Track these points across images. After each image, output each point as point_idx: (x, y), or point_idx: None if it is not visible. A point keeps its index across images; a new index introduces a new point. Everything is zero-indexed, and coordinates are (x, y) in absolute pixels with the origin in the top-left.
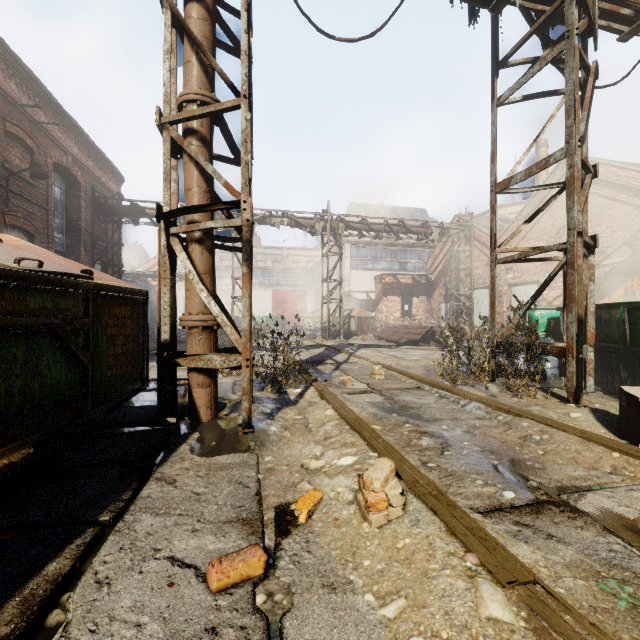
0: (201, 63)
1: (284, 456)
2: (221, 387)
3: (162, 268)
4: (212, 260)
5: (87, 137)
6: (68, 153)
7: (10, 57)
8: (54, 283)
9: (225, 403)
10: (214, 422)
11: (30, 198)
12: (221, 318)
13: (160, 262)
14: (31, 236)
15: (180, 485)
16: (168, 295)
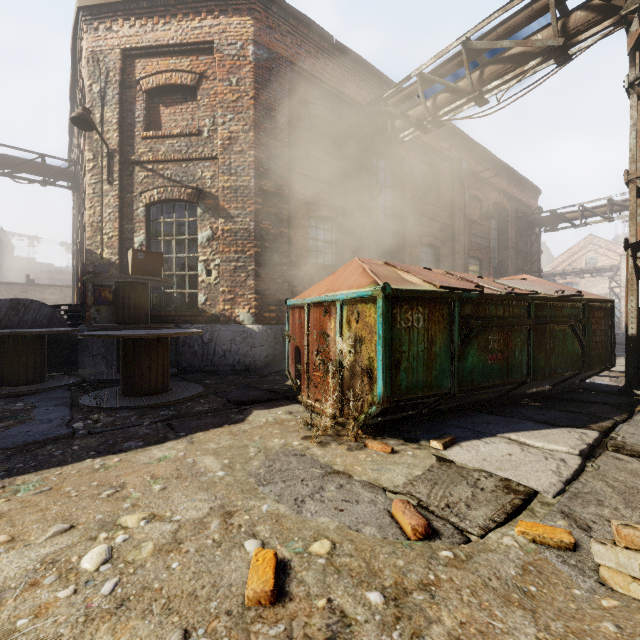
0: None
1: None
2: None
3: (629, 283)
4: None
5: (513, 171)
6: (500, 191)
7: (472, 145)
8: (572, 301)
9: None
10: None
11: (480, 235)
12: None
13: (627, 279)
14: (480, 261)
15: None
16: (634, 302)
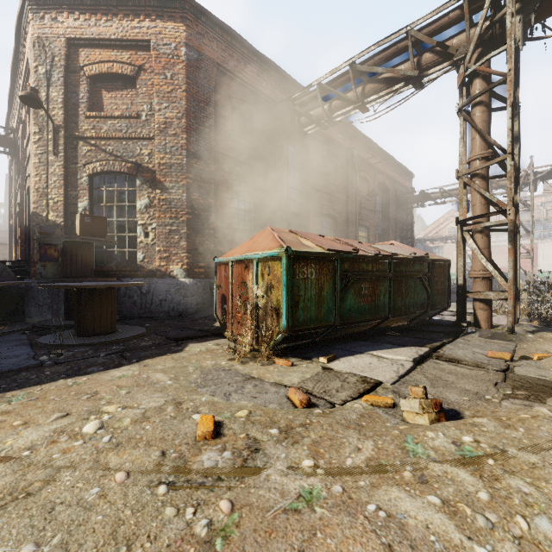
0: (481, 136)
1: (535, 347)
2: (495, 319)
3: (458, 248)
4: (488, 241)
5: (393, 159)
6: (383, 174)
7: (361, 137)
8: (420, 261)
9: (498, 325)
10: (489, 330)
11: (368, 208)
12: (494, 273)
13: (457, 245)
14: (368, 229)
15: (472, 342)
16: (462, 261)
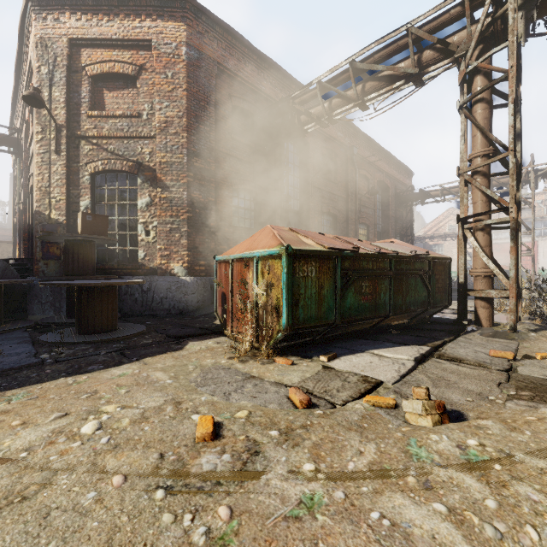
0: (482, 134)
1: (537, 346)
2: (496, 317)
3: (459, 246)
4: (489, 238)
5: (393, 157)
6: (383, 172)
7: (361, 136)
8: (421, 259)
9: (499, 324)
10: (491, 328)
11: (368, 206)
12: (495, 271)
13: (458, 243)
14: (368, 226)
15: (474, 340)
16: (463, 259)
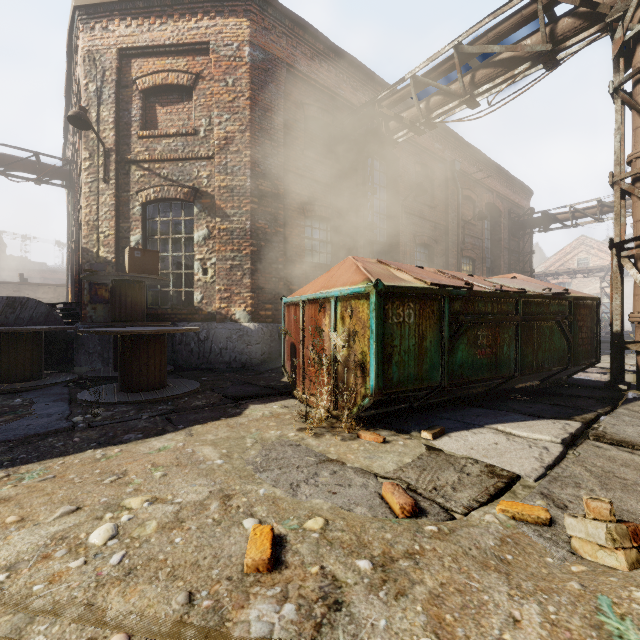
0: None
1: None
2: None
3: (613, 281)
4: None
5: (506, 173)
6: (493, 192)
7: (465, 147)
8: (559, 299)
9: None
10: None
11: (473, 235)
12: None
13: (611, 277)
14: (473, 261)
15: None
16: (618, 300)
